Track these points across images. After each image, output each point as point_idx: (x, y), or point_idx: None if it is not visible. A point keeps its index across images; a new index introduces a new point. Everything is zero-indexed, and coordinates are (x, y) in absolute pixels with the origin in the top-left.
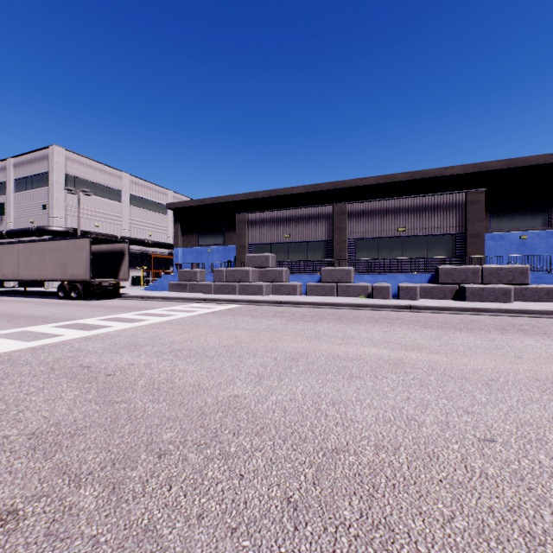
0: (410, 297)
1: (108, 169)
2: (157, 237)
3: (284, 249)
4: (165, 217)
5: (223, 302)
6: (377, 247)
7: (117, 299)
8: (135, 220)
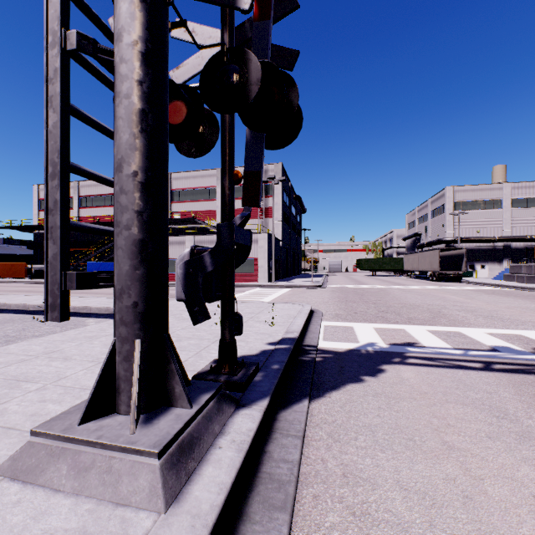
0: None
1: (488, 186)
2: None
3: None
4: None
5: (503, 287)
6: None
7: (457, 283)
8: (516, 220)
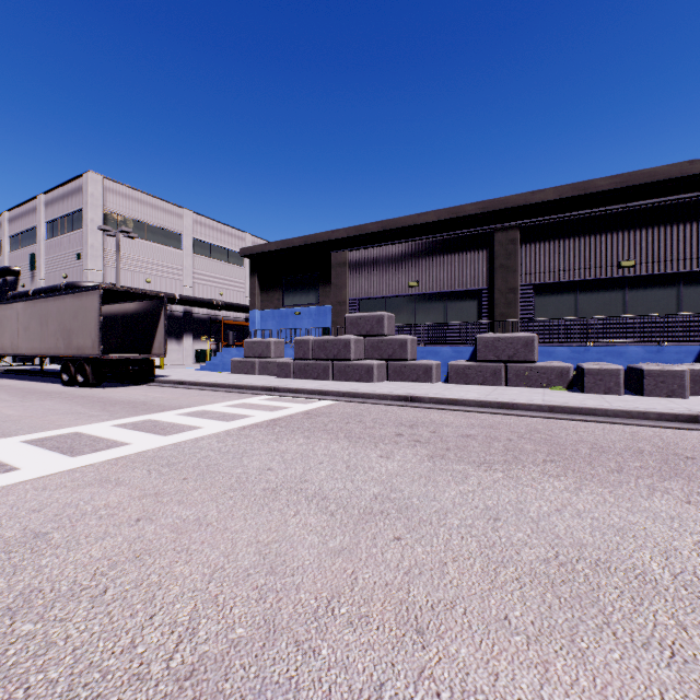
0: (670, 392)
1: (163, 205)
2: (231, 296)
3: (408, 305)
4: (241, 269)
5: (303, 396)
6: (576, 298)
7: (147, 385)
8: (200, 274)
